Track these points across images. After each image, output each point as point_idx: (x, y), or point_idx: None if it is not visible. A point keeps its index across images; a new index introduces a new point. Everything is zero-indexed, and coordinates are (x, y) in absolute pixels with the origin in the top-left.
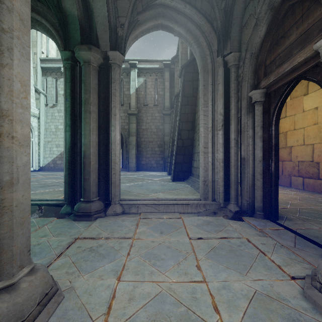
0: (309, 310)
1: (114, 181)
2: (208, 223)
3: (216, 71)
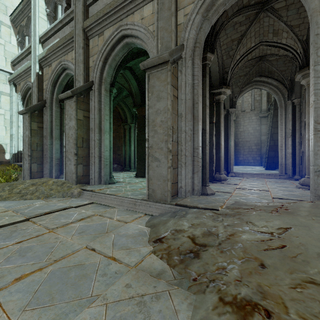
0: (294, 187)
1: (231, 163)
2: (277, 180)
3: (287, 107)
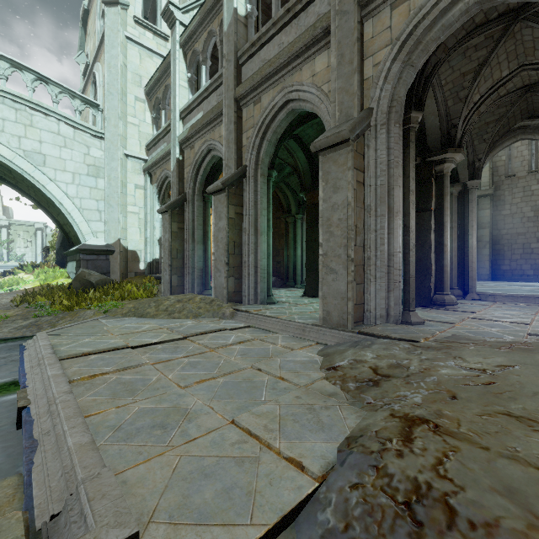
0: None
1: (472, 276)
2: None
3: None
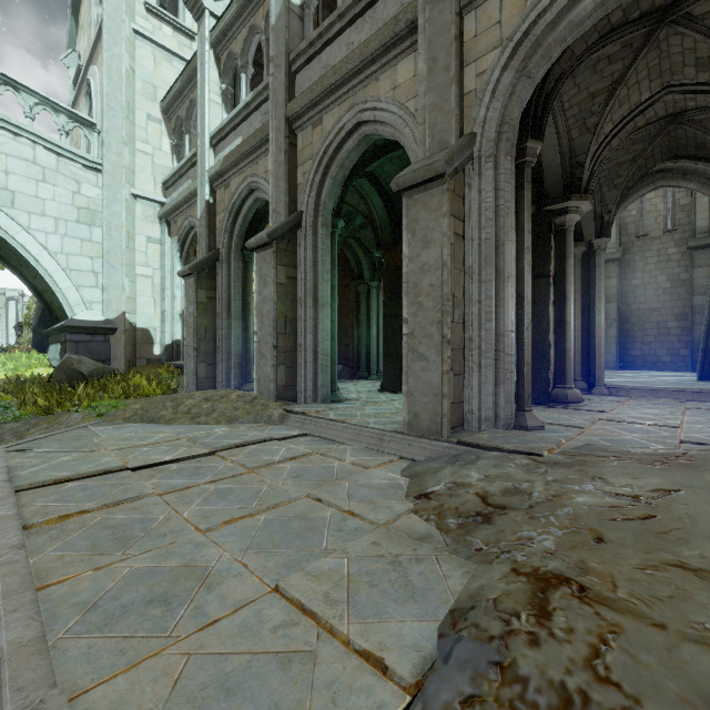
0: None
1: (599, 364)
2: None
3: None
